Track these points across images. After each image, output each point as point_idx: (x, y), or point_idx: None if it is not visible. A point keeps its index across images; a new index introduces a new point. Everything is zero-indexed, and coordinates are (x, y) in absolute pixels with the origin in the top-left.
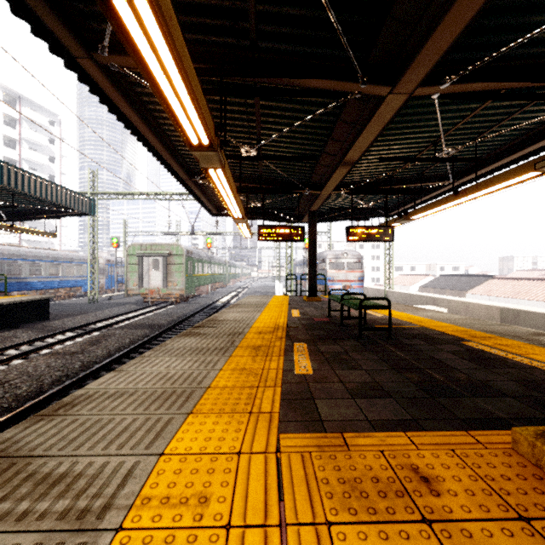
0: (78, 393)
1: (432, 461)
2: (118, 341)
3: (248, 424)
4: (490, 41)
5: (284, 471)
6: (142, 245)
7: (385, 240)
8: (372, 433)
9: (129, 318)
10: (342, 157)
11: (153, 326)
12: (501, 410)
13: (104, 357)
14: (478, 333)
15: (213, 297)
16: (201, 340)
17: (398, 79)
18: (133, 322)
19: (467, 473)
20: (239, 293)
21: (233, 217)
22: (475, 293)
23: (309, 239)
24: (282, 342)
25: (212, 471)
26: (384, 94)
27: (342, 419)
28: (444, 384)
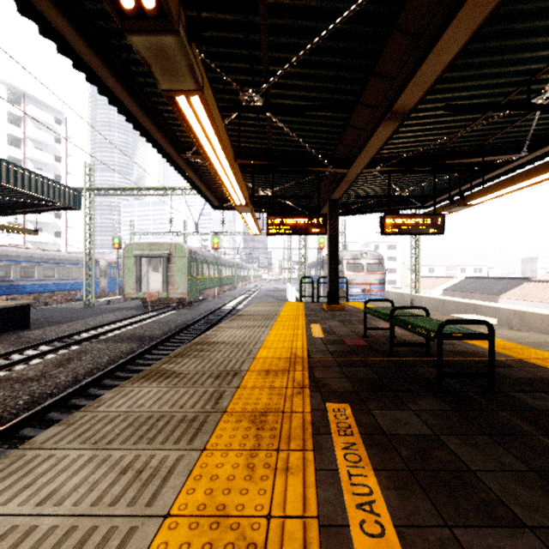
0: None
1: None
2: (93, 361)
3: None
4: None
5: None
6: (140, 245)
7: (433, 233)
8: None
9: (120, 326)
10: (386, 110)
11: (144, 338)
12: None
13: (66, 385)
14: None
15: (219, 301)
16: (167, 390)
17: None
18: (122, 332)
19: None
20: (248, 296)
21: (235, 204)
22: (509, 297)
23: (330, 234)
24: (305, 400)
25: None
26: None
27: None
28: None
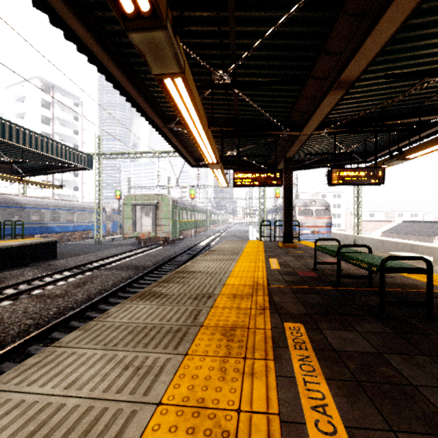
0: None
1: None
2: (102, 284)
3: None
4: None
5: None
6: (136, 196)
7: (374, 183)
8: None
9: (121, 258)
10: (334, 81)
11: (138, 268)
12: None
13: (82, 301)
14: None
15: (195, 240)
16: (157, 307)
17: None
18: (122, 263)
19: None
20: (218, 236)
21: (208, 162)
22: None
23: (284, 186)
24: (266, 319)
25: None
26: None
27: None
28: None
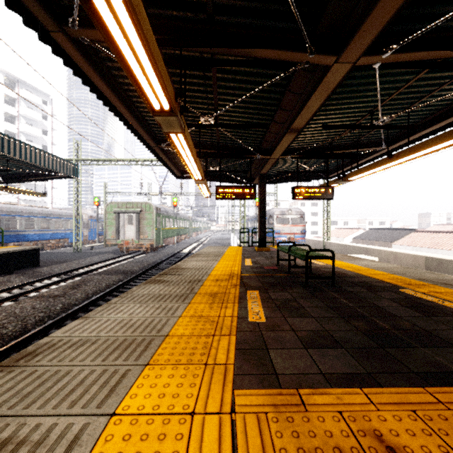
0: (43, 342)
1: (395, 425)
2: (96, 286)
3: (203, 377)
4: (429, 12)
5: (240, 437)
6: (118, 203)
7: (326, 198)
8: (328, 390)
9: (106, 265)
10: (289, 125)
11: (127, 272)
12: (452, 362)
13: (82, 299)
14: (412, 281)
15: (178, 247)
16: (164, 287)
17: (344, 48)
18: (109, 268)
19: (436, 441)
20: (200, 244)
21: (194, 179)
22: (400, 244)
23: (260, 198)
24: (236, 289)
25: (163, 437)
26: (330, 63)
27: (297, 372)
28: (391, 333)
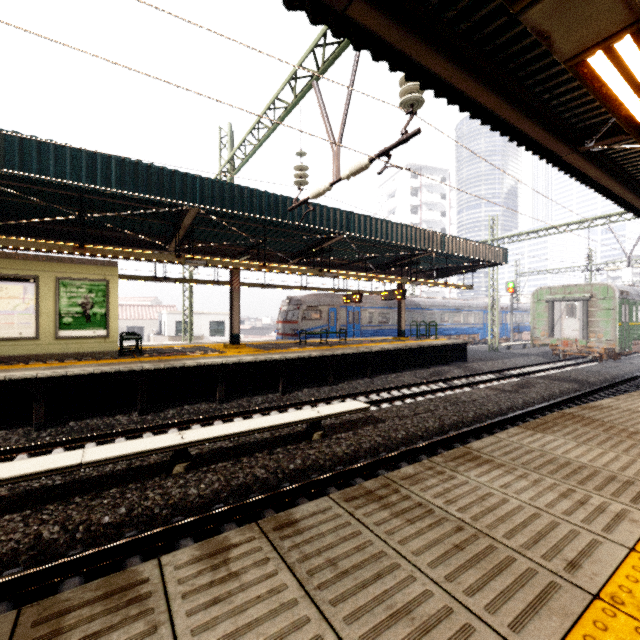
0: (595, 404)
1: None
2: (547, 390)
3: None
4: None
5: None
6: (551, 289)
7: None
8: None
9: (543, 369)
10: None
11: (581, 382)
12: None
13: (539, 400)
14: None
15: None
16: None
17: None
18: (551, 374)
19: None
20: None
21: None
22: None
23: None
24: None
25: None
26: None
27: None
28: None
